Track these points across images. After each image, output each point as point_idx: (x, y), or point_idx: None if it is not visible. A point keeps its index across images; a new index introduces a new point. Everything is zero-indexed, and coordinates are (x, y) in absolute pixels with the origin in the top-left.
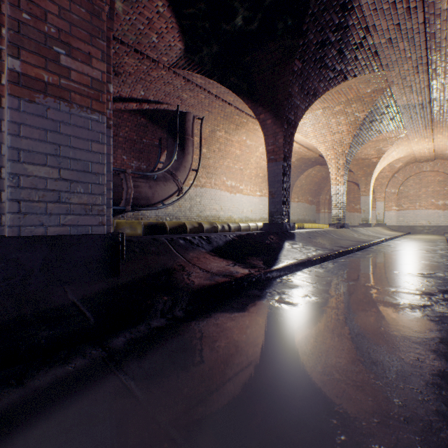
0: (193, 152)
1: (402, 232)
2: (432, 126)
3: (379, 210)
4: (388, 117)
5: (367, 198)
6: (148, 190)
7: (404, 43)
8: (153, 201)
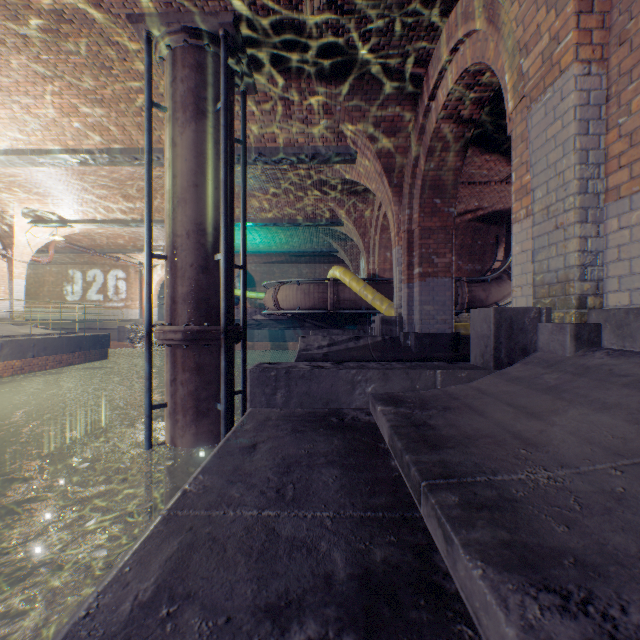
0: None
1: None
2: None
3: None
4: None
5: None
6: (481, 293)
7: None
8: (487, 303)
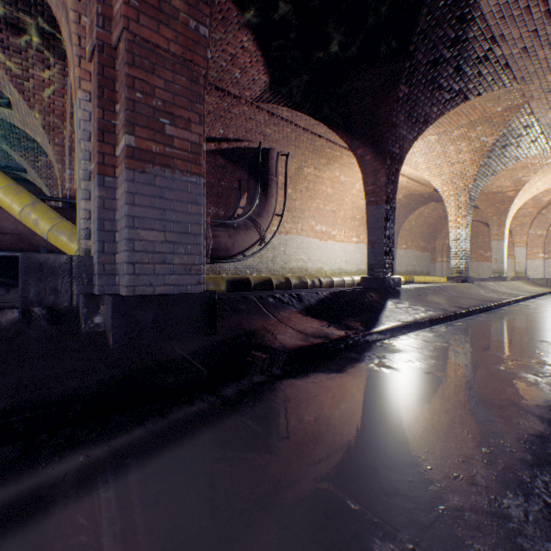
0: (277, 194)
1: None
2: None
3: (518, 258)
4: (528, 139)
5: (501, 243)
6: (227, 239)
7: (545, 50)
8: (233, 253)
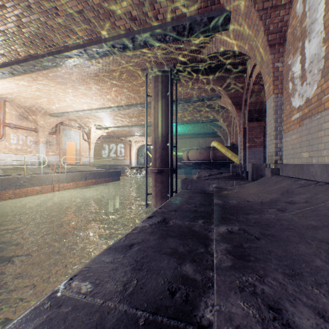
0: None
1: None
2: None
3: None
4: None
5: None
6: None
7: None
8: None
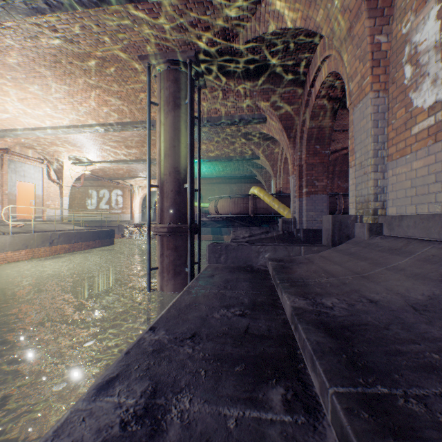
0: None
1: None
2: None
3: None
4: None
5: None
6: None
7: None
8: None
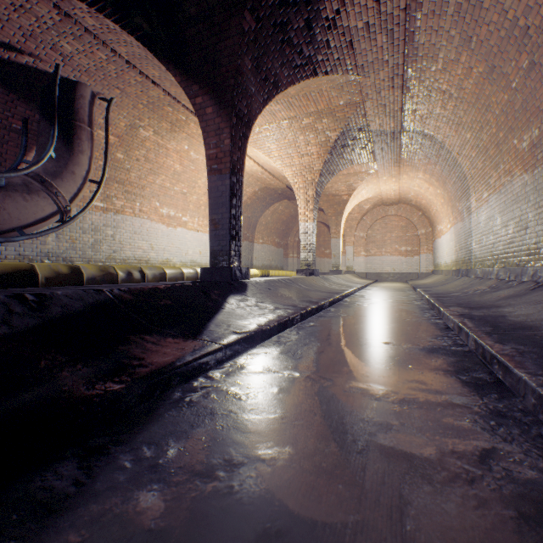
0: (92, 151)
1: (370, 279)
2: (400, 163)
3: (348, 255)
4: (361, 144)
5: (338, 241)
6: None
7: (383, 36)
8: None
